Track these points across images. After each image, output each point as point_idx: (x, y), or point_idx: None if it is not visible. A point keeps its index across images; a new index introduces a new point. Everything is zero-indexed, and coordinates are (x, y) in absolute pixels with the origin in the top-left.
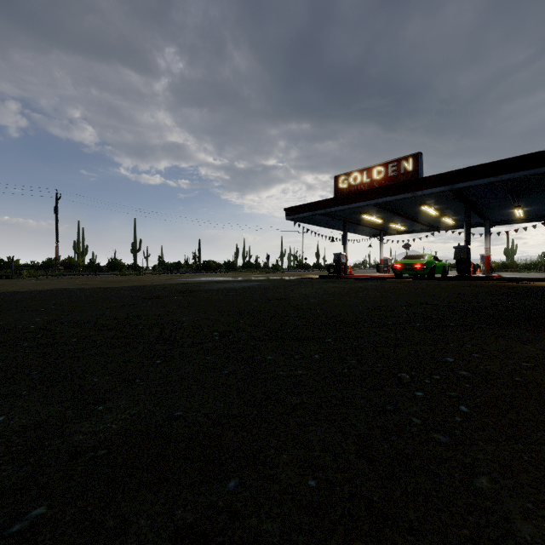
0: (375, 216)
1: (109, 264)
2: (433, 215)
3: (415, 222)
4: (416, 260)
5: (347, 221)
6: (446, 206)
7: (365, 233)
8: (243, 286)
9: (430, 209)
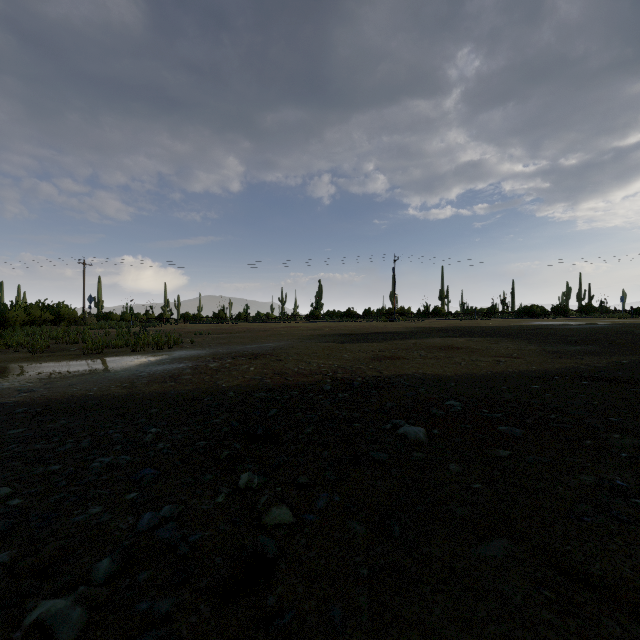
0: None
1: (432, 311)
2: None
3: None
4: None
5: None
6: None
7: None
8: (591, 327)
9: None
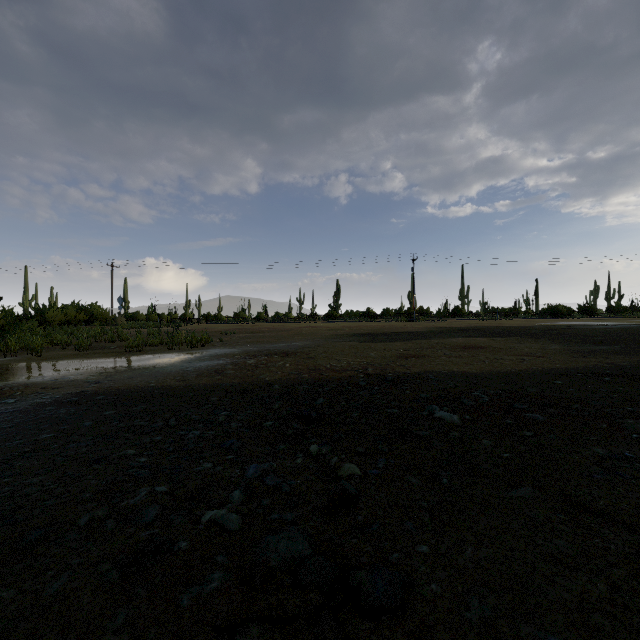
0: None
1: (452, 311)
2: None
3: None
4: None
5: None
6: None
7: None
8: (619, 327)
9: None
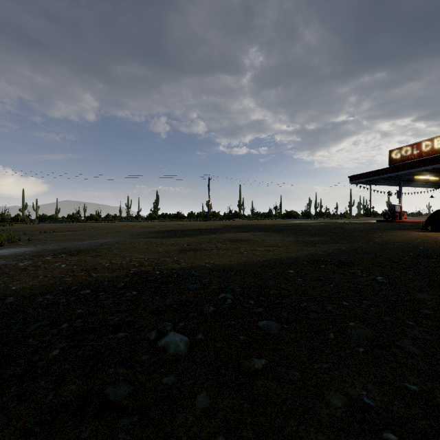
0: (429, 175)
1: (233, 214)
2: None
3: None
4: None
5: (401, 181)
6: None
7: (428, 186)
8: (322, 224)
9: None
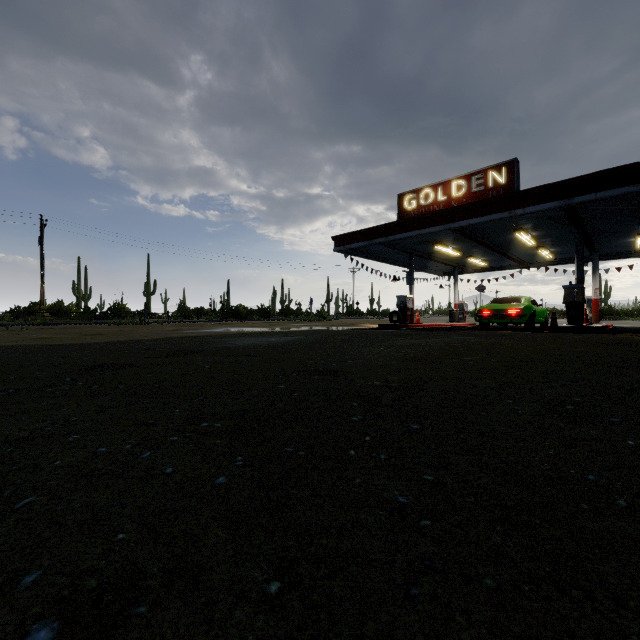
0: (451, 247)
1: (110, 310)
2: (527, 246)
3: (500, 256)
4: (510, 304)
5: (413, 254)
6: (548, 233)
7: (434, 271)
8: (273, 343)
9: (526, 236)
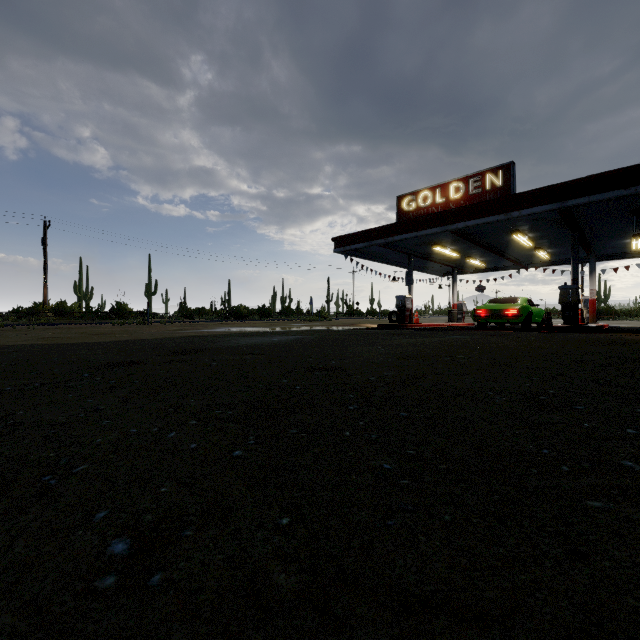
0: (450, 248)
1: (112, 310)
2: (524, 247)
3: (498, 257)
4: (507, 304)
5: (412, 255)
6: (544, 234)
7: (433, 272)
8: (275, 342)
9: (523, 237)
